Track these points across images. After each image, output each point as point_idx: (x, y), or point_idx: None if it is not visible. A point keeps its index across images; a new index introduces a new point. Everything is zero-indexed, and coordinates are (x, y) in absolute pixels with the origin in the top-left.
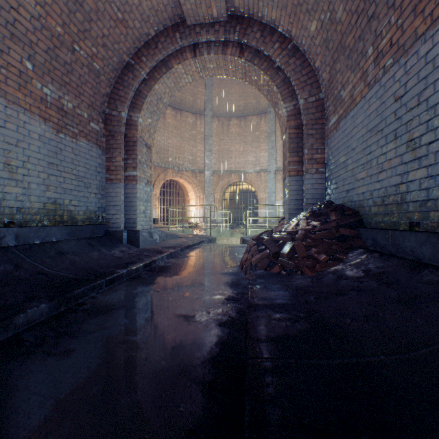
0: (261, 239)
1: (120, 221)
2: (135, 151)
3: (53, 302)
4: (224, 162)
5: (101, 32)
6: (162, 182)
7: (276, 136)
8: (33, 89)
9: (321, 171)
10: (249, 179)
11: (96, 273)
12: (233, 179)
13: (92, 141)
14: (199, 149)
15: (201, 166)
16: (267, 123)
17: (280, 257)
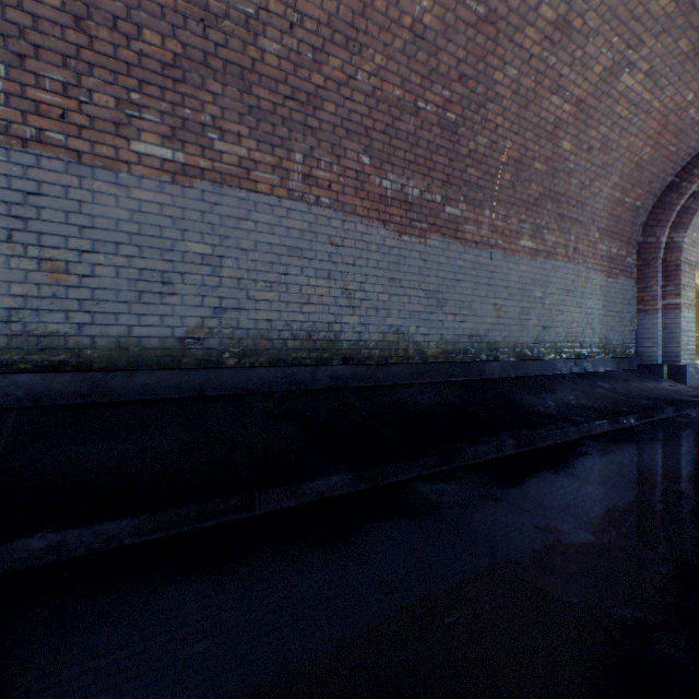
0: None
1: (656, 355)
2: (676, 276)
3: (673, 407)
4: None
5: (649, 174)
6: None
7: None
8: (596, 251)
9: None
10: None
11: (674, 398)
12: None
13: (626, 276)
14: None
15: None
16: None
17: None
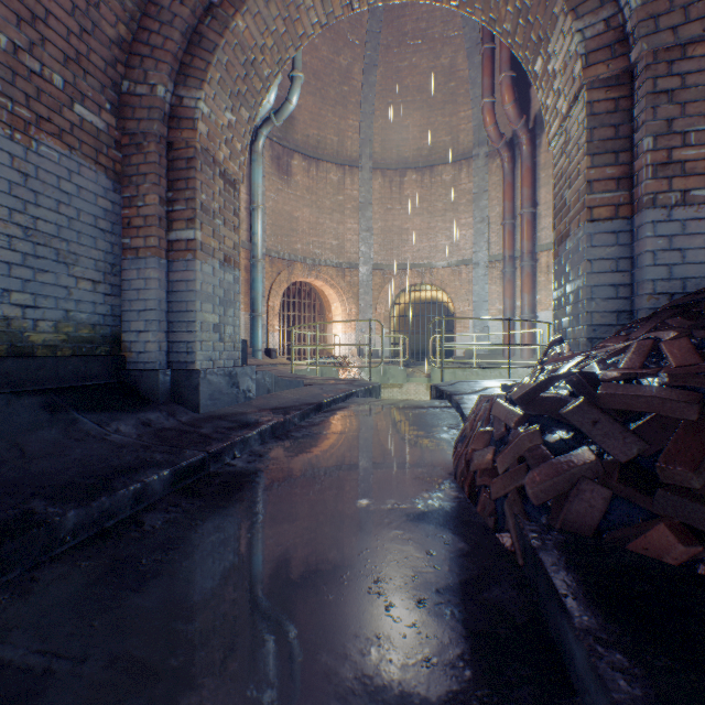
0: (551, 404)
1: (154, 349)
2: (191, 181)
3: None
4: (394, 249)
5: None
6: (284, 286)
7: (488, 199)
8: None
9: (698, 196)
10: (438, 278)
11: None
12: (410, 279)
13: (83, 152)
14: (350, 228)
15: (352, 257)
16: (471, 177)
17: (667, 486)
